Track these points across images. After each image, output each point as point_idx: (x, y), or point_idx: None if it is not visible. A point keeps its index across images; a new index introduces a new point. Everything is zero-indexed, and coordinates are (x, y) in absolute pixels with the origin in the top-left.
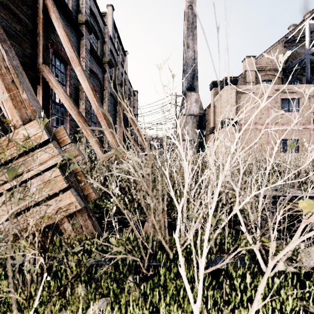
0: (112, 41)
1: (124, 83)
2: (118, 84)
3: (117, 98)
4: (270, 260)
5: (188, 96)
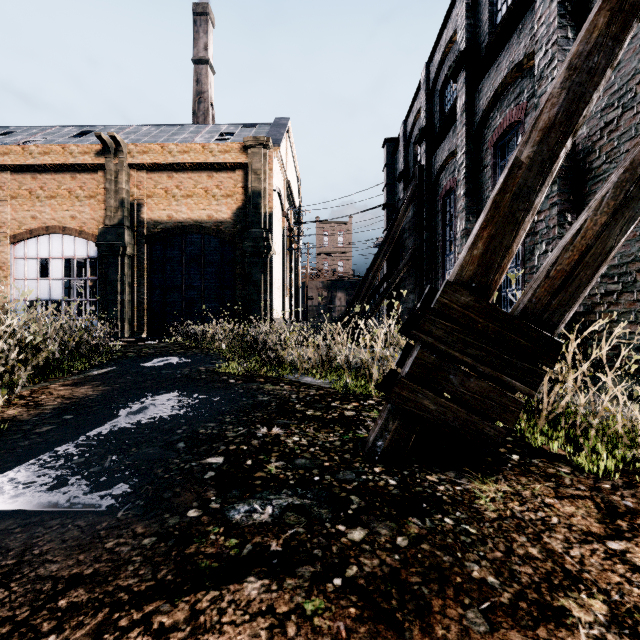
0: None
1: None
2: None
3: None
4: None
5: None
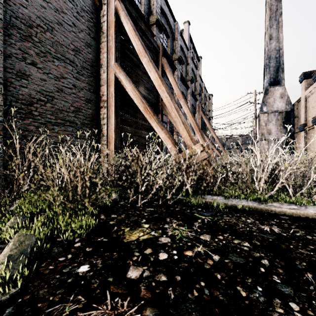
0: (193, 60)
1: (201, 91)
2: (197, 94)
3: (195, 107)
4: (280, 180)
5: (270, 92)
